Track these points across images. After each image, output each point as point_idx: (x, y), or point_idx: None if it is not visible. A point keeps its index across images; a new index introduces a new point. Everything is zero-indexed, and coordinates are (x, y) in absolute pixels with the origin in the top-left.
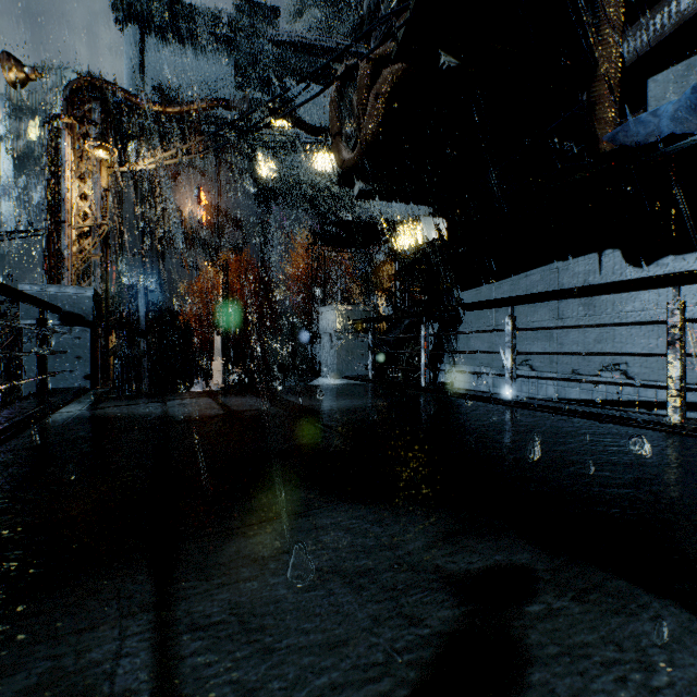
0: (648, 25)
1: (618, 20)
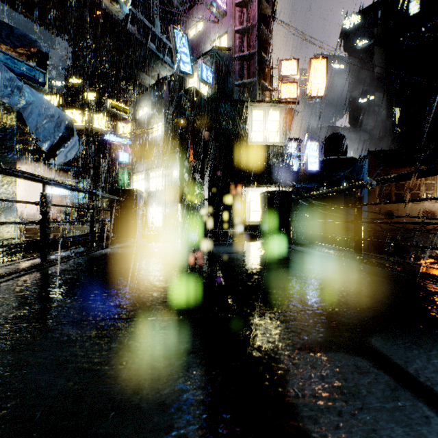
0: None
1: None
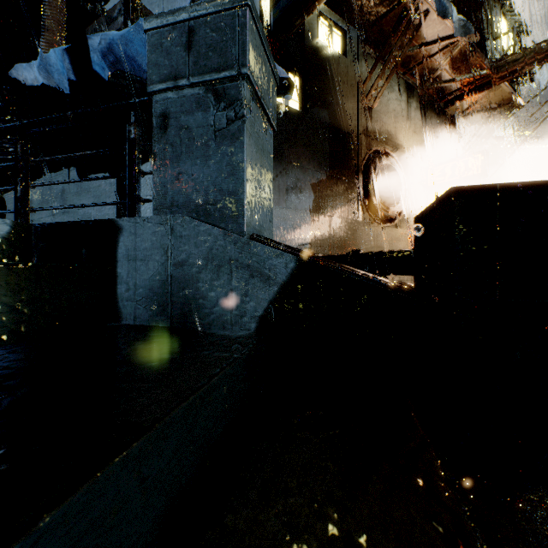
0: (96, 30)
1: (61, 9)
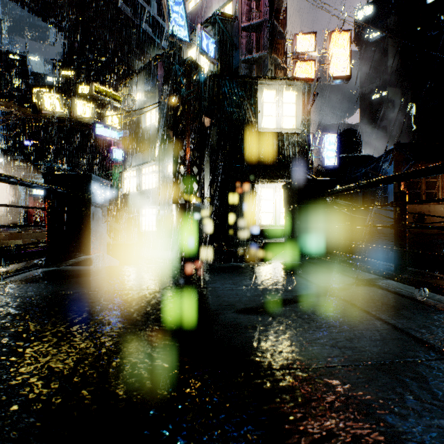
0: None
1: None
